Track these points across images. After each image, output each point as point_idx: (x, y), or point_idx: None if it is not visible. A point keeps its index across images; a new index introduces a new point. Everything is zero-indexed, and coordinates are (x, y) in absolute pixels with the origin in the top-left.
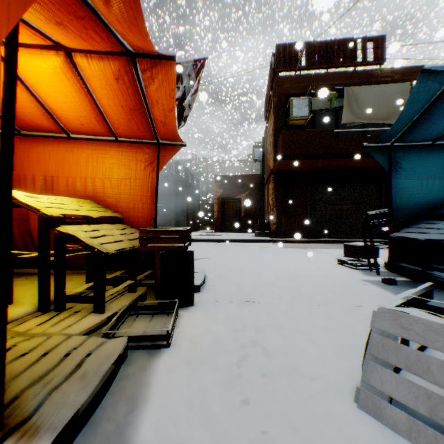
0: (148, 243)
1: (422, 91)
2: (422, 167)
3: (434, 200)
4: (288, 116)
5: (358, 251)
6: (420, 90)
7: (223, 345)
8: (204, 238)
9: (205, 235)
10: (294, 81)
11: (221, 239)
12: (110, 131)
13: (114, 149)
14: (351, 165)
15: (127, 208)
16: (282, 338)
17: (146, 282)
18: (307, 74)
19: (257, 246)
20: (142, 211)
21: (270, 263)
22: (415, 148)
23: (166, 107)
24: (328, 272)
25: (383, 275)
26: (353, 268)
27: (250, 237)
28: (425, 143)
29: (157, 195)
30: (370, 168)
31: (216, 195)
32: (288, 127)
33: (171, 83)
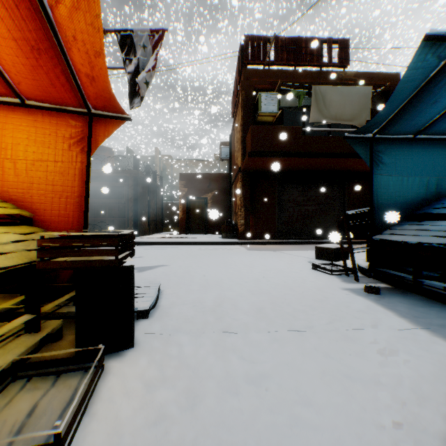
0: (55, 257)
1: (419, 66)
2: (403, 163)
3: (415, 199)
4: (256, 111)
5: (329, 253)
6: (417, 65)
7: (169, 441)
8: (166, 241)
9: (168, 237)
10: (263, 75)
11: (186, 242)
12: (11, 88)
13: (20, 117)
14: (318, 165)
15: (43, 203)
16: (267, 411)
17: (65, 310)
18: (276, 70)
19: (225, 249)
20: (66, 207)
21: (239, 270)
22: (397, 142)
23: (89, 48)
24: (305, 280)
25: (362, 281)
26: (329, 273)
27: (216, 239)
28: (407, 136)
29: (88, 186)
30: (335, 170)
31: (181, 195)
32: (256, 124)
33: (92, 4)
